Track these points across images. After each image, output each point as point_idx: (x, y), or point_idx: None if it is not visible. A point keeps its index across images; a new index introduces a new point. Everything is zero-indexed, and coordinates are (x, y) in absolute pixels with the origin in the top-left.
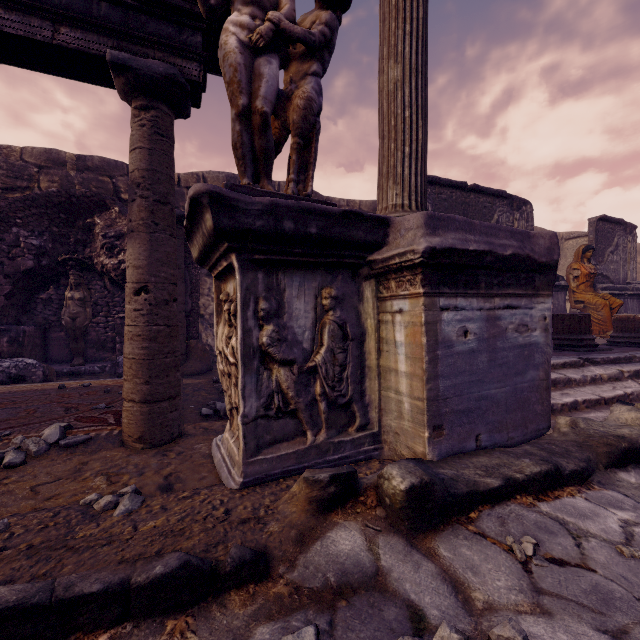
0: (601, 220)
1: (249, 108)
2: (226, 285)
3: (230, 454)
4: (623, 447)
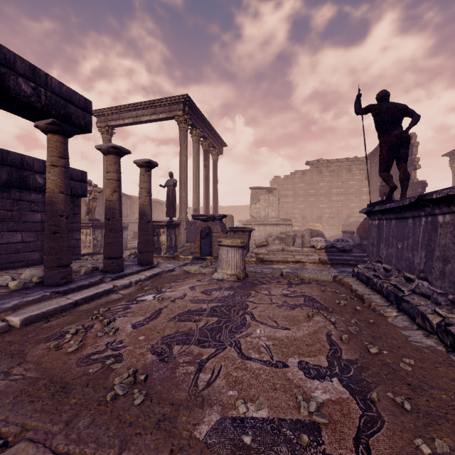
0: (154, 201)
1: (89, 207)
2: (81, 230)
3: (88, 252)
4: (134, 247)
